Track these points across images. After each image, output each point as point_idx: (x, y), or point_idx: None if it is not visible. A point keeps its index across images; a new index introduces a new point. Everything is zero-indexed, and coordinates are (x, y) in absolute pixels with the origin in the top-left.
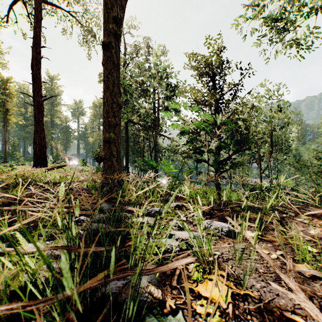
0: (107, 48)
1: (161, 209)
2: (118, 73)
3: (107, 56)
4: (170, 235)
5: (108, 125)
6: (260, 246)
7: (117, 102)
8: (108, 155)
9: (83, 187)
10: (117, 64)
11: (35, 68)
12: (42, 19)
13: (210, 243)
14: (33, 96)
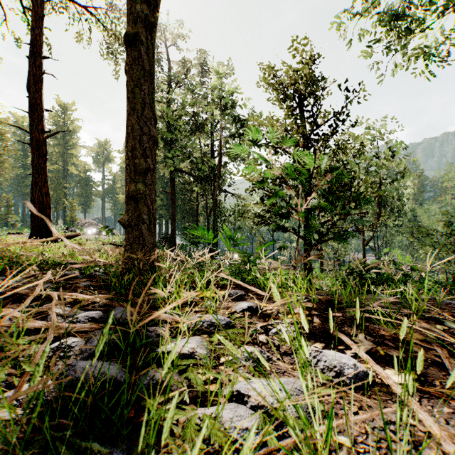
0: (133, 44)
1: (221, 318)
2: (151, 86)
3: (133, 57)
4: (239, 395)
5: (135, 170)
6: (444, 430)
7: (150, 133)
8: (135, 220)
9: (94, 272)
10: (149, 71)
11: (34, 89)
12: (44, 15)
13: (329, 422)
14: (30, 131)
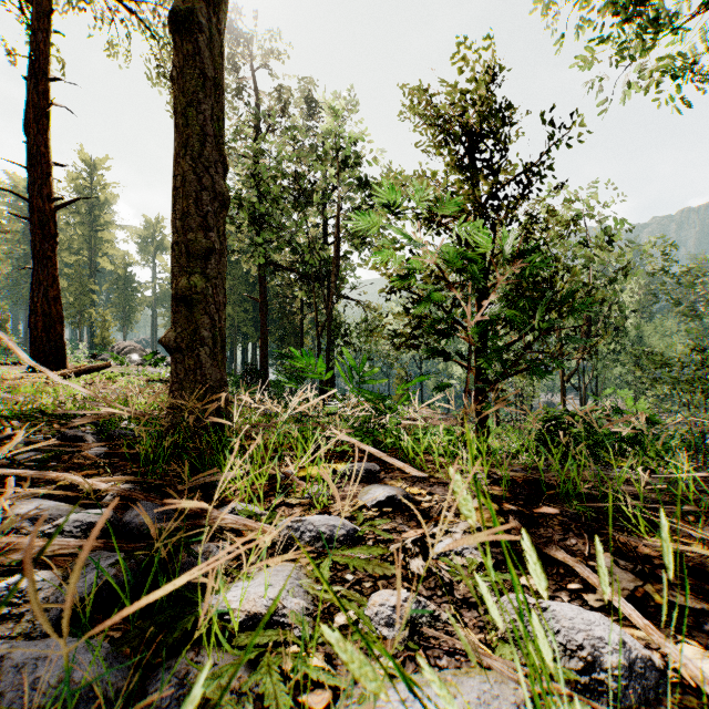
0: (185, 31)
1: (337, 524)
2: (217, 107)
3: (185, 55)
4: None
5: (187, 251)
6: None
7: (215, 187)
8: (188, 340)
9: (119, 430)
10: (214, 81)
11: (36, 130)
12: (53, 11)
13: None
14: (30, 197)
